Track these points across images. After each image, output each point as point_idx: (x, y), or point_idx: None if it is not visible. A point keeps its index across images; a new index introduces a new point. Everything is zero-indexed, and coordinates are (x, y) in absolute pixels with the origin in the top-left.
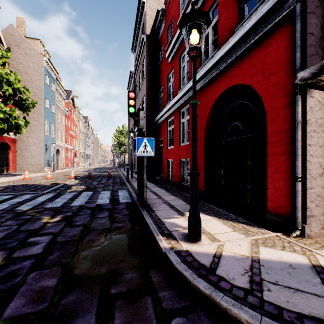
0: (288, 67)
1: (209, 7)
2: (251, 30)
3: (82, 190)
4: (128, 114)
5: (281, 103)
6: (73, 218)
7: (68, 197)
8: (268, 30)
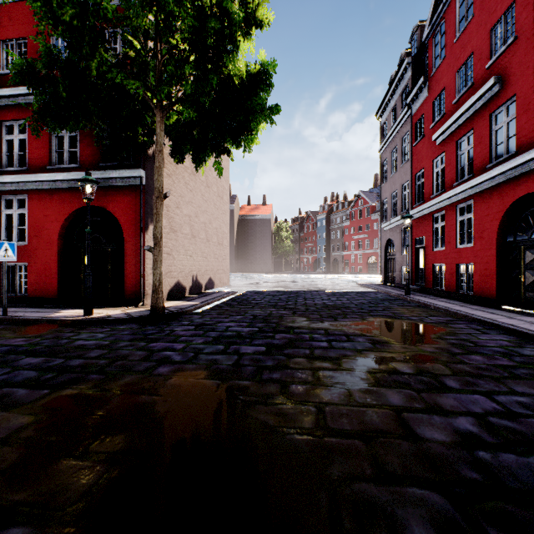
0: (137, 214)
1: None
2: (115, 178)
3: None
4: None
5: (134, 233)
6: None
7: None
8: (126, 185)
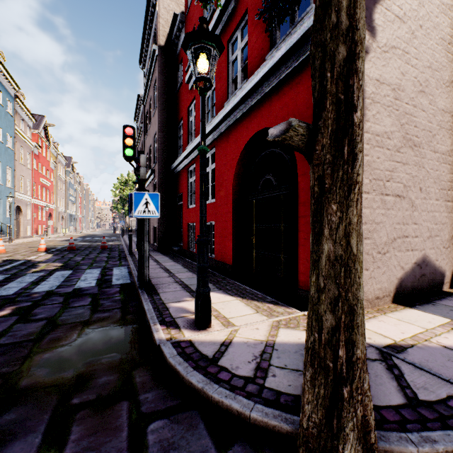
0: None
1: (237, 23)
2: (282, 61)
3: (56, 269)
4: (124, 158)
5: None
6: (32, 310)
7: (30, 280)
8: (299, 65)
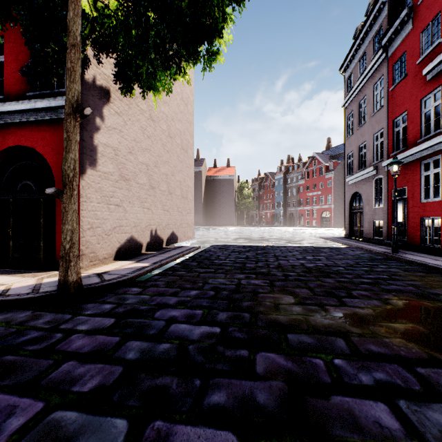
0: None
1: None
2: (43, 109)
3: None
4: None
5: None
6: None
7: None
8: (57, 119)
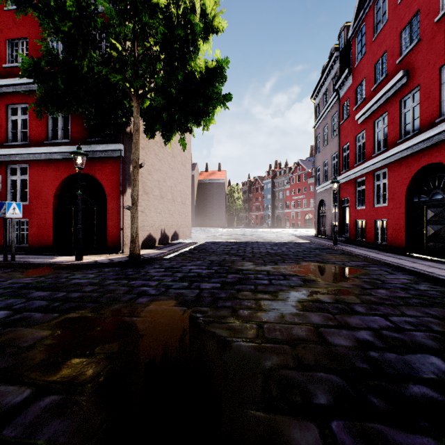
0: (117, 180)
1: None
2: (100, 151)
3: None
4: None
5: (114, 195)
6: None
7: None
8: (108, 157)
